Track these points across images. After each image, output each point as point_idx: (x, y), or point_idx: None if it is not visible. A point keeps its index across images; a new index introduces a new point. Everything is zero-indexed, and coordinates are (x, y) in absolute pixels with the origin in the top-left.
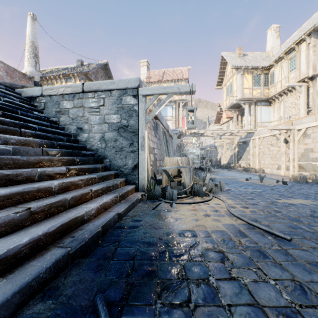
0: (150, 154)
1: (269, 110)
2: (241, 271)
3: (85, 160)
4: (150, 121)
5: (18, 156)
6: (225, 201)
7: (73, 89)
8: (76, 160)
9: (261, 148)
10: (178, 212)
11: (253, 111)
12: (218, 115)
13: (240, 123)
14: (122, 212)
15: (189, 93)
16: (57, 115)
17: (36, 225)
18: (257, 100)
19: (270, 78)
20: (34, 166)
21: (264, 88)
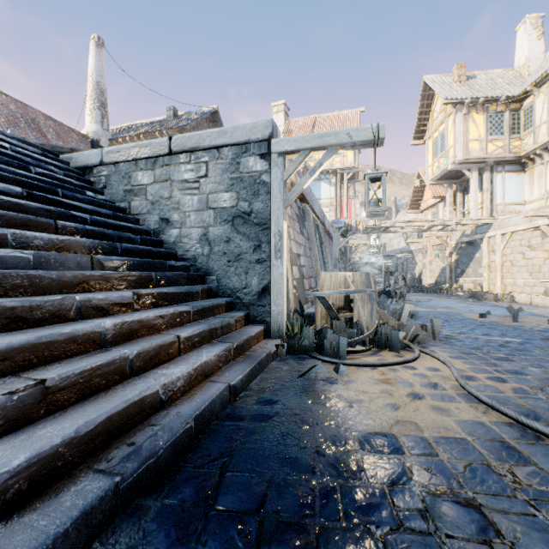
0: (293, 266)
1: (521, 180)
2: None
3: (171, 278)
4: (291, 206)
5: (39, 271)
6: (451, 364)
7: (153, 149)
8: (154, 278)
9: (506, 253)
10: (352, 385)
11: (487, 183)
12: (417, 194)
13: (461, 208)
14: (239, 383)
15: (371, 143)
16: (126, 196)
17: (54, 419)
18: (495, 162)
19: (524, 117)
20: (73, 290)
21: (511, 138)
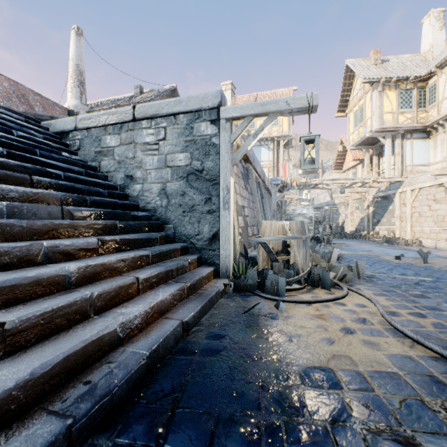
0: (238, 216)
1: (427, 146)
2: None
3: (134, 226)
4: (237, 165)
5: (10, 220)
6: (376, 300)
7: (119, 117)
8: (118, 226)
9: (415, 206)
10: (291, 320)
11: (398, 148)
12: (340, 157)
13: (376, 169)
14: (191, 319)
15: (306, 110)
16: (97, 157)
17: (12, 360)
18: (405, 131)
19: (429, 94)
20: (42, 237)
21: (418, 111)
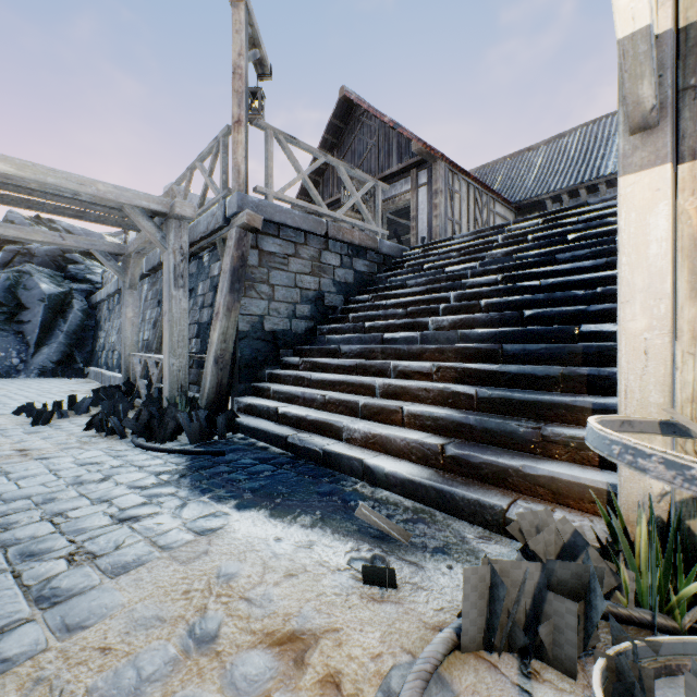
0: None
1: None
2: (92, 510)
3: (537, 353)
4: None
5: (399, 346)
6: None
7: None
8: (501, 352)
9: None
10: (326, 576)
11: None
12: None
13: None
14: (382, 476)
15: None
16: None
17: (320, 412)
18: None
19: None
20: (417, 359)
21: None
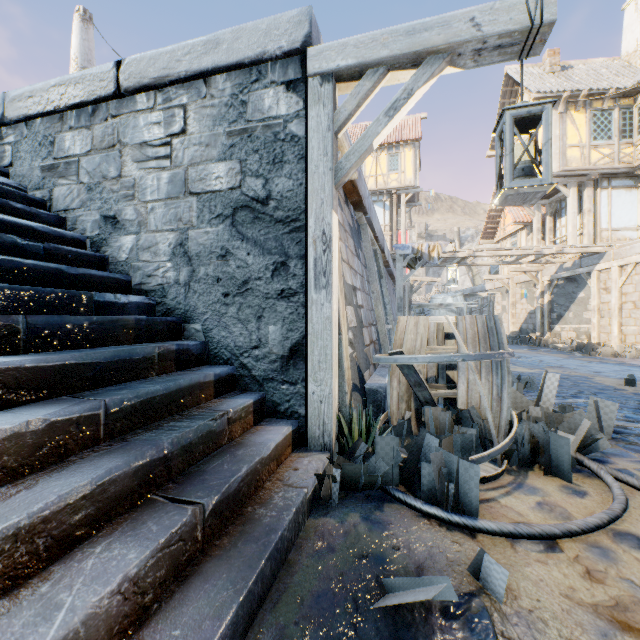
0: (346, 305)
1: (633, 199)
2: None
3: (85, 329)
4: (342, 209)
5: None
6: None
7: (88, 88)
8: (22, 330)
9: (626, 292)
10: None
11: (589, 203)
12: (492, 220)
13: (551, 236)
14: None
15: (519, 42)
16: (46, 179)
17: None
18: (600, 175)
19: (638, 116)
20: None
21: (621, 144)
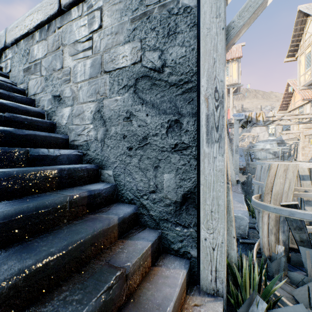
0: None
1: None
2: None
3: (3, 183)
4: None
5: None
6: None
7: (44, 11)
8: None
9: None
10: None
11: None
12: (286, 99)
13: None
14: None
15: None
16: (25, 76)
17: None
18: None
19: None
20: None
21: None
